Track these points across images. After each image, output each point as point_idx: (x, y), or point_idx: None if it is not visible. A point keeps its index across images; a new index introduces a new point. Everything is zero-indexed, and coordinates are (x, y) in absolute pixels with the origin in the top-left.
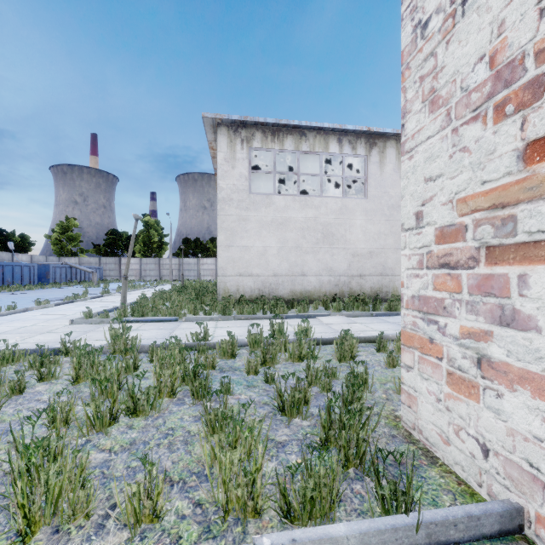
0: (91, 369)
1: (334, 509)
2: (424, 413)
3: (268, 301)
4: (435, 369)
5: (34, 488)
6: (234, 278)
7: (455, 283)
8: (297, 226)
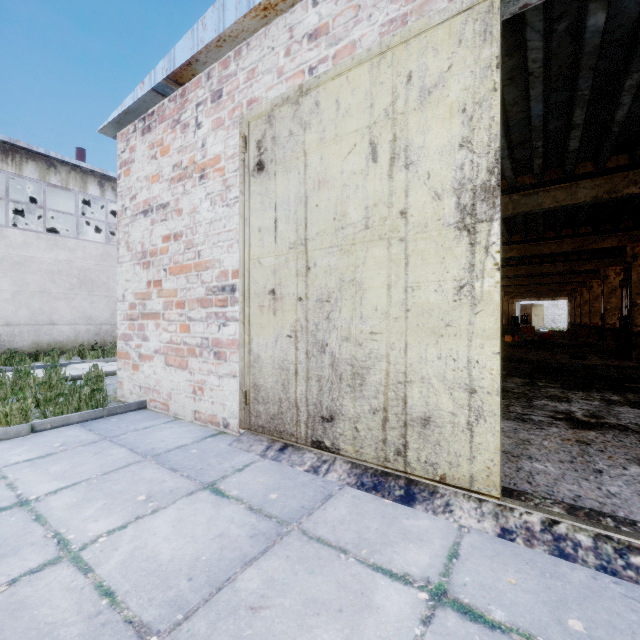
0: None
1: (69, 411)
2: (126, 387)
3: None
4: (129, 365)
5: None
6: None
7: (134, 327)
8: (44, 267)
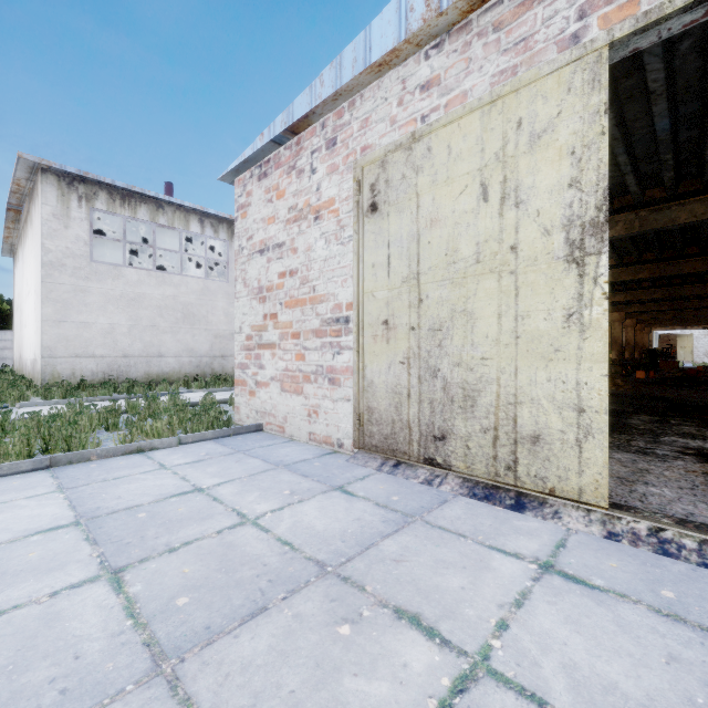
0: (0, 427)
1: (204, 429)
2: (242, 411)
3: (120, 385)
4: (246, 391)
5: (58, 451)
6: (68, 360)
7: (251, 357)
8: (154, 303)
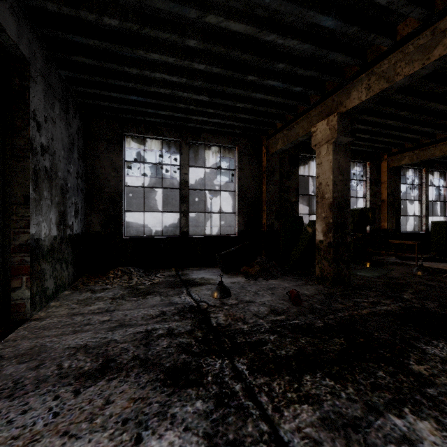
0: None
1: None
2: None
3: None
4: None
5: None
6: None
7: None
8: (140, 195)
